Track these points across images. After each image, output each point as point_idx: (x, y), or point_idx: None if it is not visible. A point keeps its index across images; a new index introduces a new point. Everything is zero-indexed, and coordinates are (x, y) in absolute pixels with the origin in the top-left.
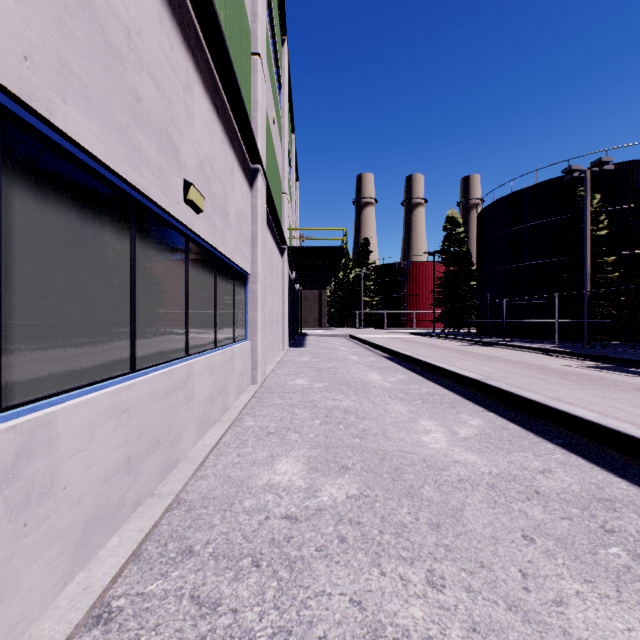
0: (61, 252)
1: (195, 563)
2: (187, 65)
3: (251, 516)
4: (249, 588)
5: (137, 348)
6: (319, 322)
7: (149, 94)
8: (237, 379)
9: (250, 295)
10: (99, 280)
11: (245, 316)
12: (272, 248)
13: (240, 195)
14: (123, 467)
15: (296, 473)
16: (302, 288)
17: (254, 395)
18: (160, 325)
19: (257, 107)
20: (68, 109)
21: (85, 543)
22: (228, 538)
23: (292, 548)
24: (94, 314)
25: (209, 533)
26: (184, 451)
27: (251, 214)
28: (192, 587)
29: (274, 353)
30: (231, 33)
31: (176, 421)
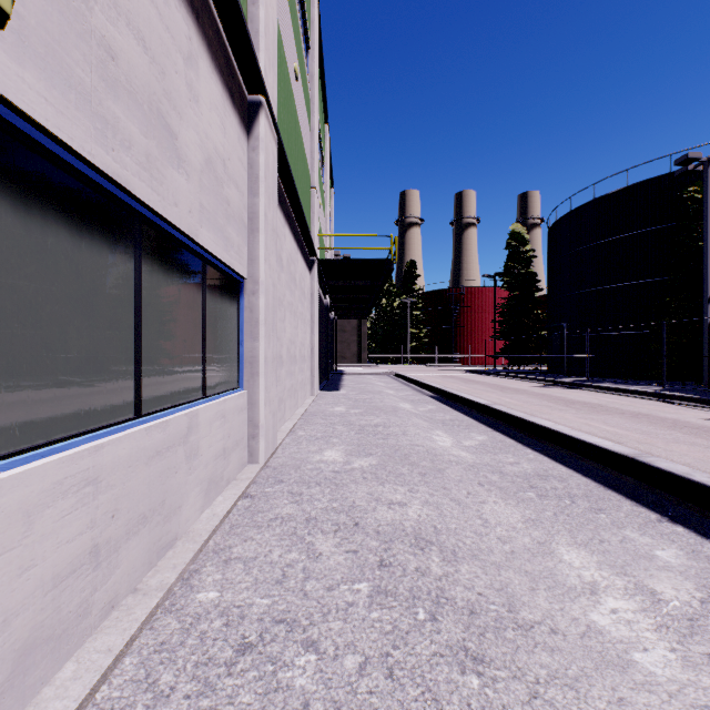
0: None
1: None
2: None
3: None
4: None
5: None
6: (358, 357)
7: None
8: (208, 468)
9: (246, 314)
10: None
11: (237, 349)
12: (293, 254)
13: (217, 125)
14: None
15: None
16: (338, 317)
17: (247, 490)
18: None
19: None
20: None
21: None
22: None
23: None
24: None
25: None
26: None
27: (248, 178)
28: None
29: (297, 401)
30: None
31: None
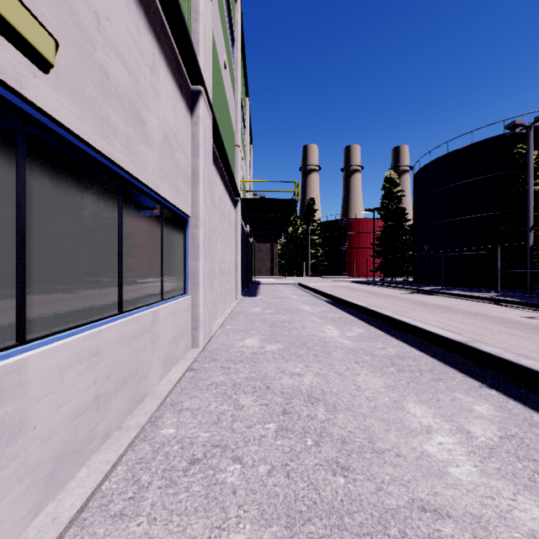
0: None
1: None
2: None
3: None
4: None
5: None
6: (271, 271)
7: None
8: (165, 349)
9: (190, 241)
10: None
11: (184, 266)
12: (223, 196)
13: (171, 111)
14: None
15: None
16: (256, 241)
17: (191, 365)
18: None
19: (198, 17)
20: None
21: None
22: None
23: None
24: None
25: None
26: None
27: (191, 145)
28: None
29: (226, 304)
30: None
31: None
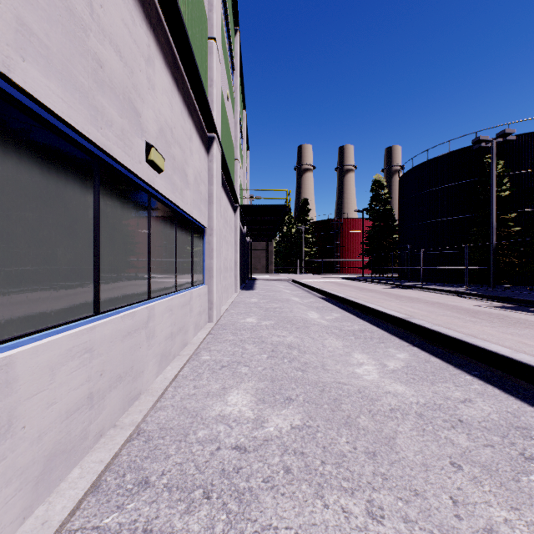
0: (23, 203)
1: (150, 495)
2: (149, 40)
3: (204, 446)
4: (199, 521)
5: (101, 293)
6: (266, 269)
7: (112, 62)
8: (195, 318)
9: (207, 245)
10: (62, 230)
11: (202, 264)
12: (226, 206)
13: (198, 159)
14: (85, 403)
15: (245, 404)
16: (252, 240)
17: (210, 332)
18: (123, 272)
19: (213, 84)
20: (27, 67)
21: (45, 477)
22: (182, 469)
23: (241, 479)
24: (57, 262)
25: (164, 464)
26: (146, 384)
27: (208, 176)
28: (146, 520)
29: (228, 295)
30: (190, 18)
31: (138, 358)
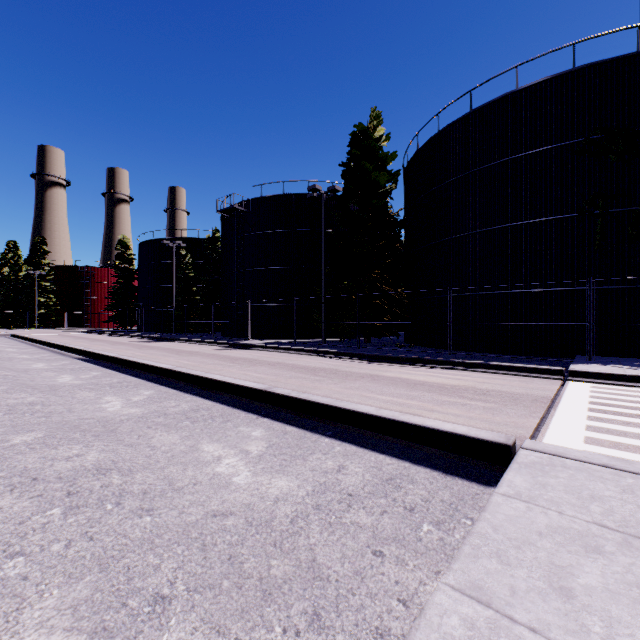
0: None
1: None
2: None
3: None
4: None
5: None
6: None
7: None
8: None
9: None
10: None
11: None
12: None
13: None
14: None
15: None
16: None
17: None
18: None
19: None
20: None
21: None
22: None
23: None
24: None
25: None
26: None
27: None
28: None
29: None
30: None
31: None
